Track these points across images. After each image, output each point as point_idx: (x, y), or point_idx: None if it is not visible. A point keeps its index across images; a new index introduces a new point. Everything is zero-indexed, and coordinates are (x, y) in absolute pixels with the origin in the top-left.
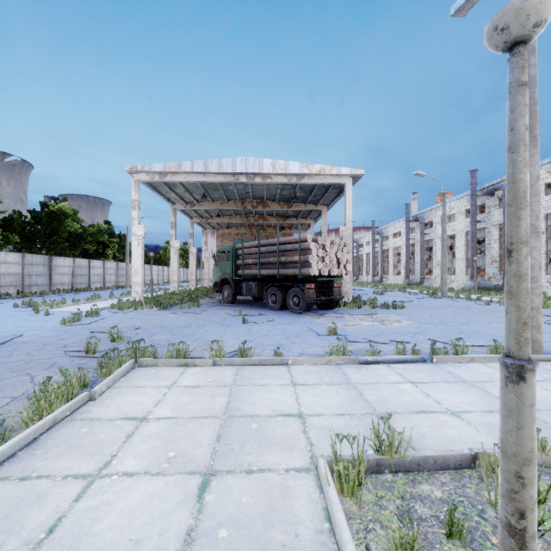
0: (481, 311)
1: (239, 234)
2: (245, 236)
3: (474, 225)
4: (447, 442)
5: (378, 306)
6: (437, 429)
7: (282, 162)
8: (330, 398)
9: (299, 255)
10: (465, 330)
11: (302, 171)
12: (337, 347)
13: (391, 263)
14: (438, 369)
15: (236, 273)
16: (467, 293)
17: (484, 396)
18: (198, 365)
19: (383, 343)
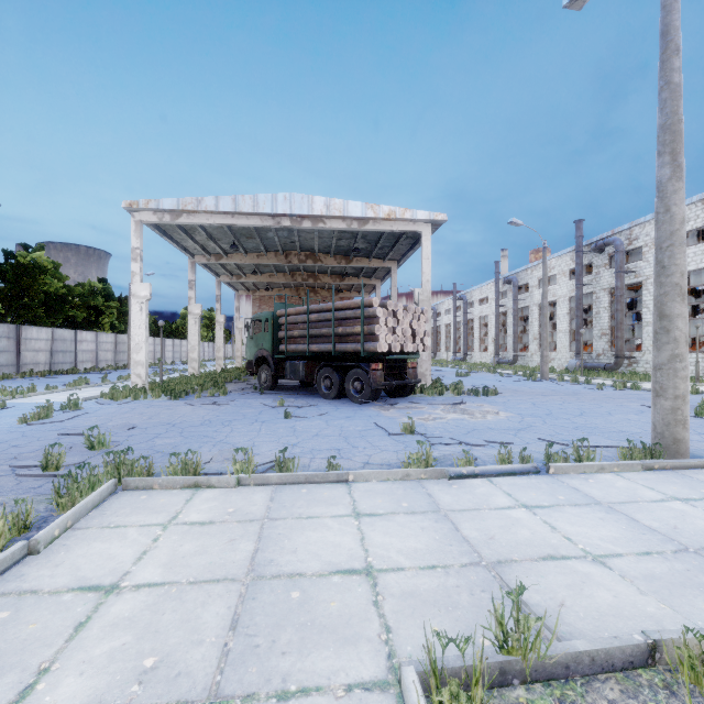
0: (594, 397)
1: (283, 298)
2: (291, 300)
3: (580, 290)
4: (601, 618)
5: (464, 392)
6: (580, 590)
7: (339, 201)
8: (411, 537)
9: (361, 324)
10: (581, 424)
11: (366, 214)
12: (417, 454)
13: (476, 337)
14: (559, 484)
15: (277, 349)
16: (571, 374)
17: (631, 527)
18: (214, 486)
19: (478, 446)
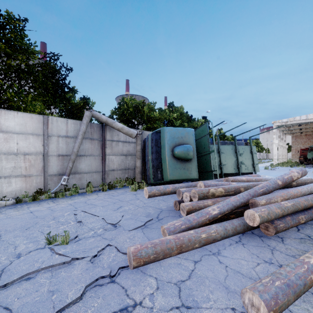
0: None
1: (307, 135)
2: (311, 135)
3: None
4: None
5: None
6: None
7: None
8: None
9: None
10: None
11: None
12: None
13: None
14: None
15: None
16: None
17: None
18: None
19: None
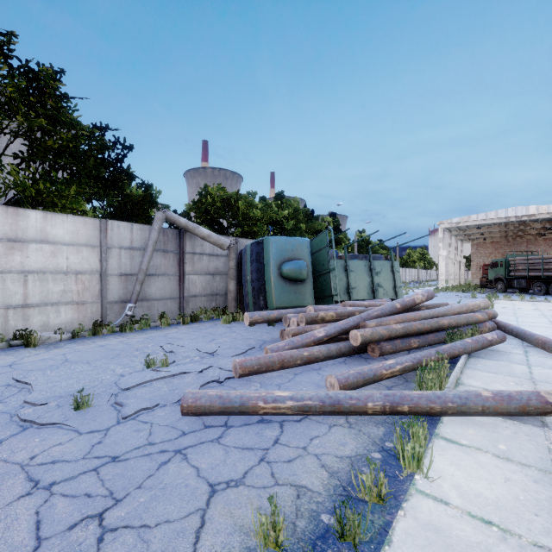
0: None
1: (493, 242)
2: (500, 243)
3: None
4: None
5: None
6: None
7: (545, 206)
8: None
9: None
10: None
11: None
12: None
13: None
14: None
15: (508, 274)
16: None
17: None
18: (515, 300)
19: None
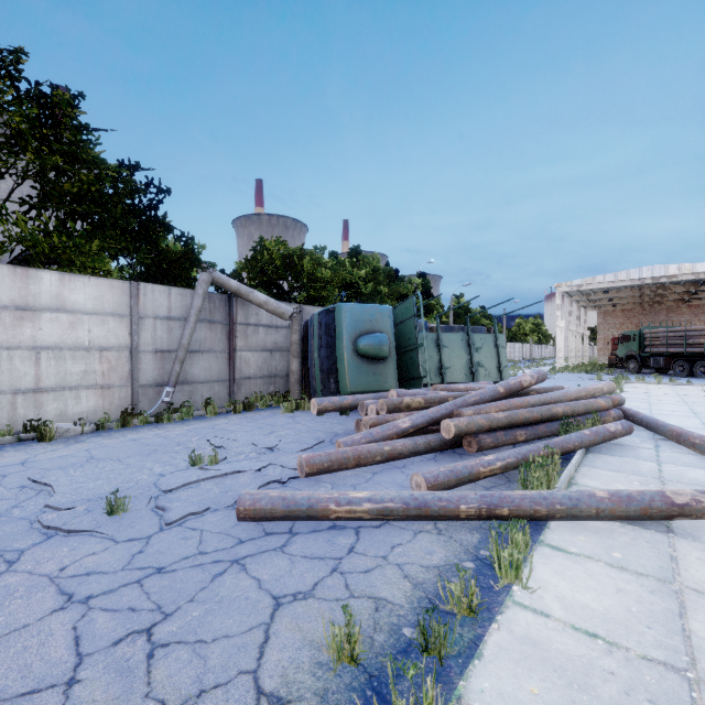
0: None
1: (625, 310)
2: (633, 311)
3: None
4: None
5: None
6: None
7: (688, 264)
8: None
9: (704, 339)
10: None
11: None
12: None
13: None
14: None
15: (642, 351)
16: None
17: None
18: (651, 383)
19: None
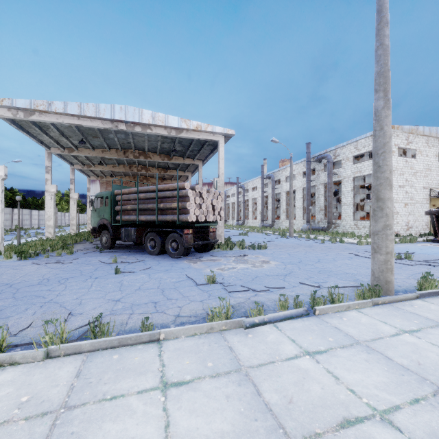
0: (322, 248)
1: (124, 182)
2: (129, 184)
3: (309, 183)
4: None
5: (246, 247)
6: None
7: (162, 115)
8: (217, 413)
9: (177, 202)
10: (321, 268)
11: (181, 126)
12: (219, 309)
13: (250, 210)
14: (325, 325)
15: (114, 218)
16: (304, 233)
17: (391, 367)
18: (18, 362)
19: (261, 291)
